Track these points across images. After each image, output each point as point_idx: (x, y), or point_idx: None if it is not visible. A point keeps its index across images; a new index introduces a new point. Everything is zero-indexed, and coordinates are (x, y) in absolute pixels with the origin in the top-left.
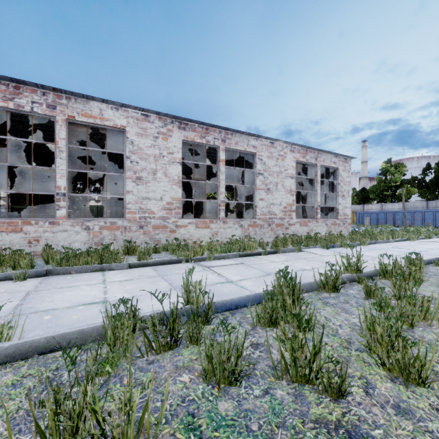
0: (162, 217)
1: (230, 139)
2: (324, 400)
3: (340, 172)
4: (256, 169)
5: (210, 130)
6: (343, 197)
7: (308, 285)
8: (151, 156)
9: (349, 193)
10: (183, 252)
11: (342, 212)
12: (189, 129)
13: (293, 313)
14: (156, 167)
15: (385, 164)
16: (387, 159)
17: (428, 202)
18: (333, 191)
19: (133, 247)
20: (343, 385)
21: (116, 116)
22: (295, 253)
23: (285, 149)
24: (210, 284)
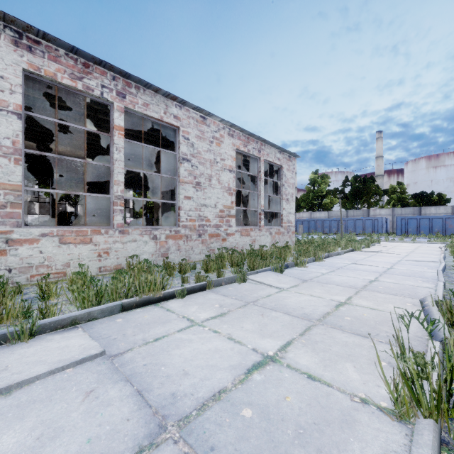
0: None
1: (135, 96)
2: None
3: (284, 171)
4: (180, 151)
5: (93, 69)
6: (288, 201)
7: None
8: None
9: (293, 197)
10: None
11: (286, 218)
12: (43, 53)
13: None
14: None
15: (314, 175)
16: (315, 170)
17: (348, 211)
18: (275, 194)
19: None
20: None
21: None
22: (236, 285)
23: (221, 130)
24: None
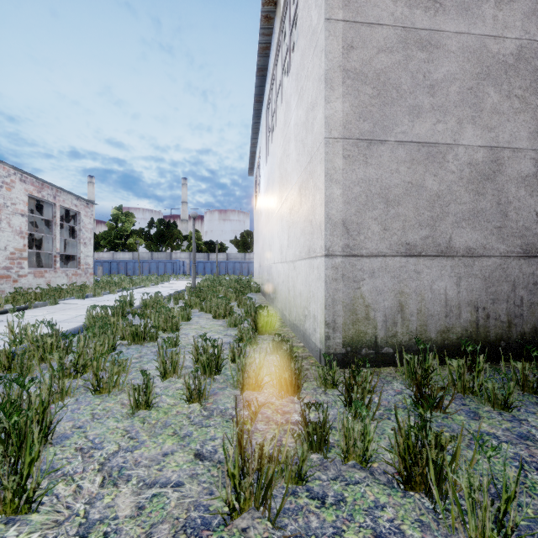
0: None
1: None
2: (151, 343)
3: (82, 217)
4: None
5: None
6: (86, 244)
7: None
8: None
9: (91, 241)
10: None
11: (84, 261)
12: None
13: None
14: None
15: (117, 211)
16: (119, 206)
17: (153, 253)
18: (71, 236)
19: None
20: (157, 335)
21: None
22: (51, 306)
23: (12, 175)
24: None
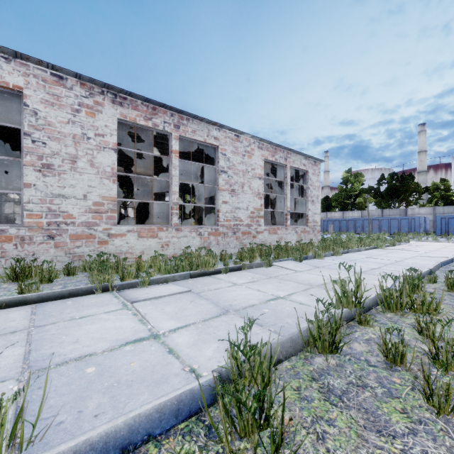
0: (86, 222)
1: (186, 126)
2: None
3: (310, 175)
4: (219, 165)
5: (158, 111)
6: (313, 202)
7: (289, 342)
8: (68, 136)
9: (318, 199)
10: (98, 277)
11: (312, 218)
12: (128, 105)
13: (264, 451)
14: (76, 153)
15: (346, 174)
16: (348, 169)
17: (383, 210)
18: (302, 196)
19: (26, 269)
20: None
21: (5, 70)
22: (264, 268)
23: (252, 144)
24: (113, 346)
